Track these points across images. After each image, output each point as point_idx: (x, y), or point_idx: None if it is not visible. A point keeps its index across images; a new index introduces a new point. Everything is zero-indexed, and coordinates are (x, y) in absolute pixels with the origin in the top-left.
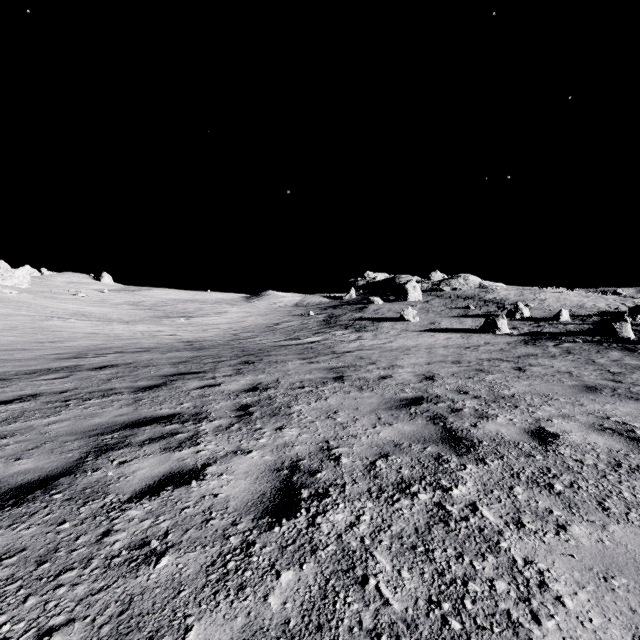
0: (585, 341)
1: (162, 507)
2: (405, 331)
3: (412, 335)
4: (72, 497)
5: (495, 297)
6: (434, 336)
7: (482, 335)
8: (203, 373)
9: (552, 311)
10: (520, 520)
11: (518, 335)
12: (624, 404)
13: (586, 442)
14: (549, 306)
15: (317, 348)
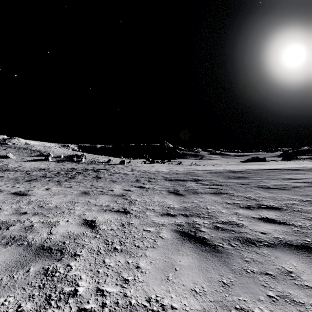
0: (69, 162)
1: (58, 170)
2: (18, 161)
3: (23, 162)
4: (52, 170)
5: (36, 149)
6: (32, 162)
7: (45, 161)
8: (11, 170)
9: (58, 155)
10: (75, 168)
11: (54, 161)
12: (77, 166)
13: (76, 167)
14: (56, 153)
15: (3, 167)
